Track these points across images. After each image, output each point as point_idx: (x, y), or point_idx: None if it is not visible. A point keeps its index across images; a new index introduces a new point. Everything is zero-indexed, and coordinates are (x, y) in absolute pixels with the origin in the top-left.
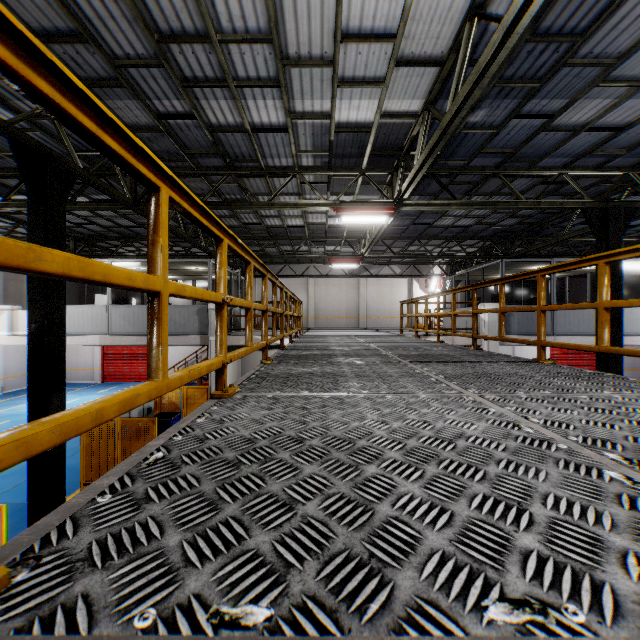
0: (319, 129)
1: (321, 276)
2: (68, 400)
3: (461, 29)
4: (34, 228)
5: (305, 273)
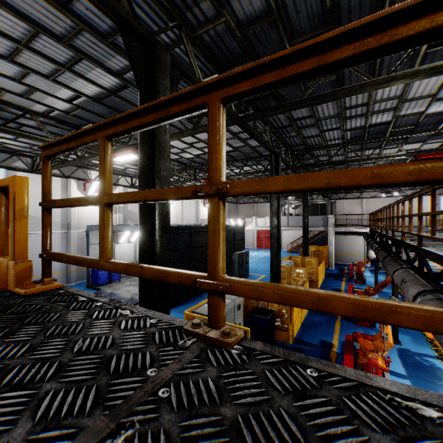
0: (387, 160)
1: (371, 197)
2: (254, 253)
3: (439, 145)
4: (304, 199)
5: (360, 196)
